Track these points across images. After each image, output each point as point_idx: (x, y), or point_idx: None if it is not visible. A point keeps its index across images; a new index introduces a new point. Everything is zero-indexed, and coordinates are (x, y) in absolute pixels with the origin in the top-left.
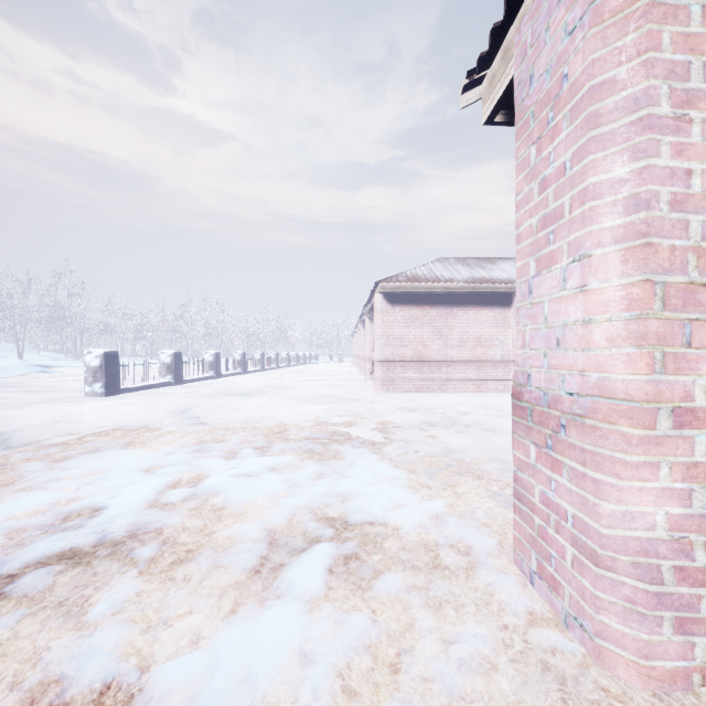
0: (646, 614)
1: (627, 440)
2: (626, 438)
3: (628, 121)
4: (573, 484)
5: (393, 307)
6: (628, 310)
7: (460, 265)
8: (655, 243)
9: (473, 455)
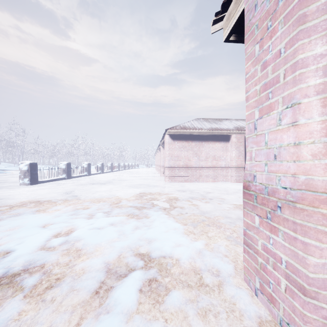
0: None
1: (326, 218)
2: (325, 217)
3: (326, 17)
4: (286, 242)
5: (174, 141)
6: (326, 136)
7: (205, 122)
8: None
9: (215, 214)
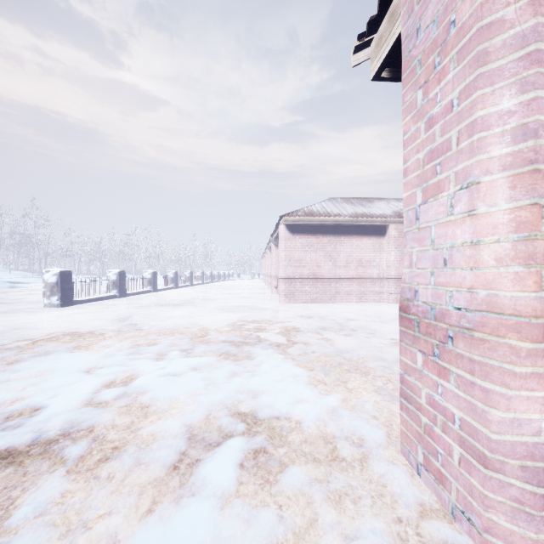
0: (534, 515)
1: (515, 353)
2: (514, 350)
3: (516, 57)
4: (460, 391)
5: (293, 235)
6: (516, 232)
7: (346, 203)
8: (543, 169)
9: (359, 354)
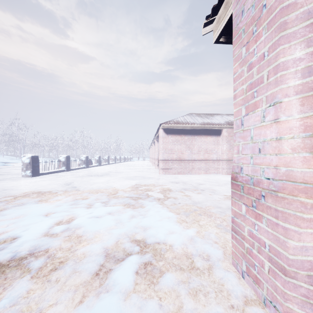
0: None
1: (304, 206)
2: (303, 204)
3: (304, 25)
4: (269, 228)
5: (167, 135)
6: (304, 132)
7: (198, 117)
8: None
9: (206, 204)
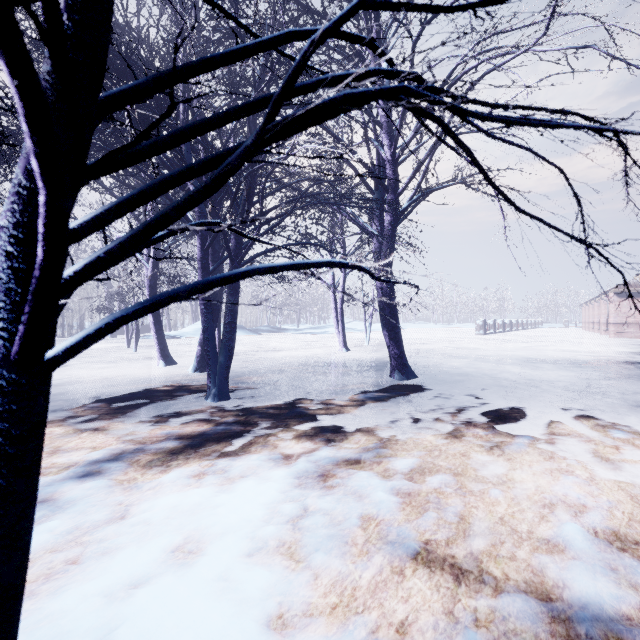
0: None
1: None
2: None
3: None
4: None
5: (621, 299)
6: None
7: None
8: None
9: None
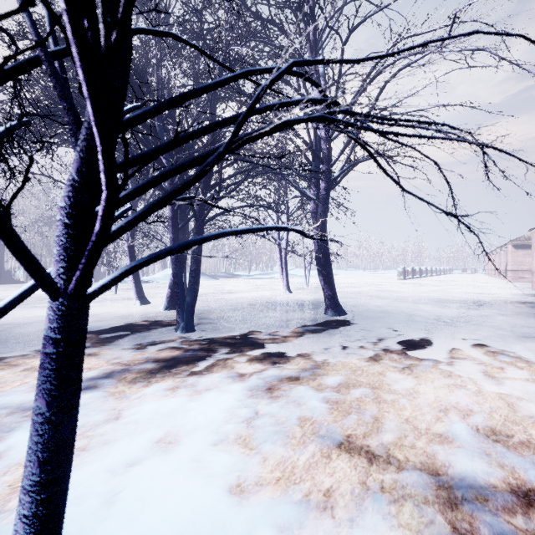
0: None
1: None
2: None
3: None
4: (533, 278)
5: (517, 250)
6: None
7: None
8: None
9: None
